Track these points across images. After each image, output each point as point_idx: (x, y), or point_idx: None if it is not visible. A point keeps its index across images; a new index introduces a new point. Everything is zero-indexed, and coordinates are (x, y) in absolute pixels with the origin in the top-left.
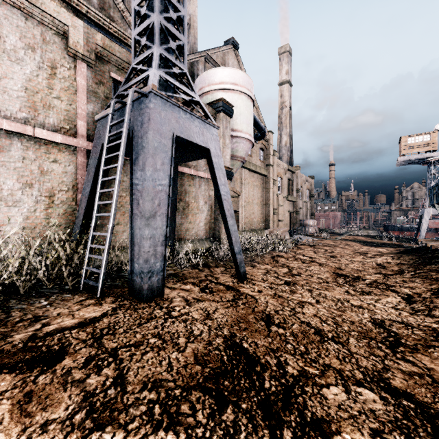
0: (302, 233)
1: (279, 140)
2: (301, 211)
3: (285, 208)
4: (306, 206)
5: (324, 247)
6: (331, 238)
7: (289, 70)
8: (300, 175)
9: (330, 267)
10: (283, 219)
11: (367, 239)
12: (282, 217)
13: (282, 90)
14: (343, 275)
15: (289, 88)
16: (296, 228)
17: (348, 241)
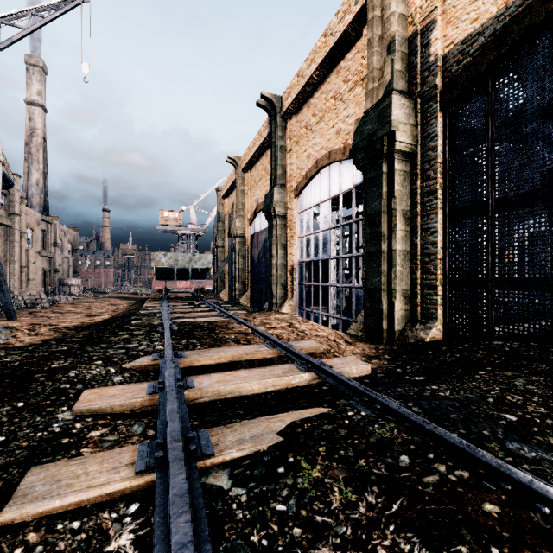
0: (61, 293)
1: (27, 175)
2: (61, 268)
3: (37, 265)
4: (68, 262)
5: (84, 304)
6: (95, 296)
7: (44, 92)
8: (60, 226)
9: (83, 313)
10: (36, 279)
11: (130, 296)
12: (34, 276)
13: (32, 111)
14: (90, 315)
15: (43, 113)
16: (54, 288)
17: (110, 298)
